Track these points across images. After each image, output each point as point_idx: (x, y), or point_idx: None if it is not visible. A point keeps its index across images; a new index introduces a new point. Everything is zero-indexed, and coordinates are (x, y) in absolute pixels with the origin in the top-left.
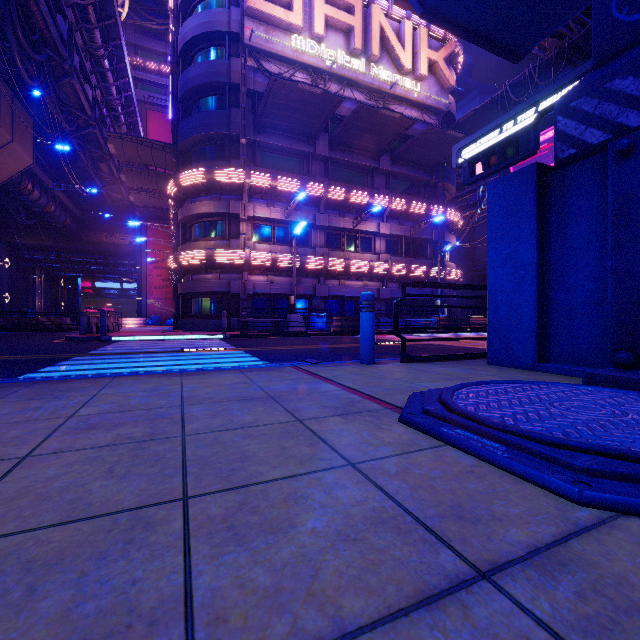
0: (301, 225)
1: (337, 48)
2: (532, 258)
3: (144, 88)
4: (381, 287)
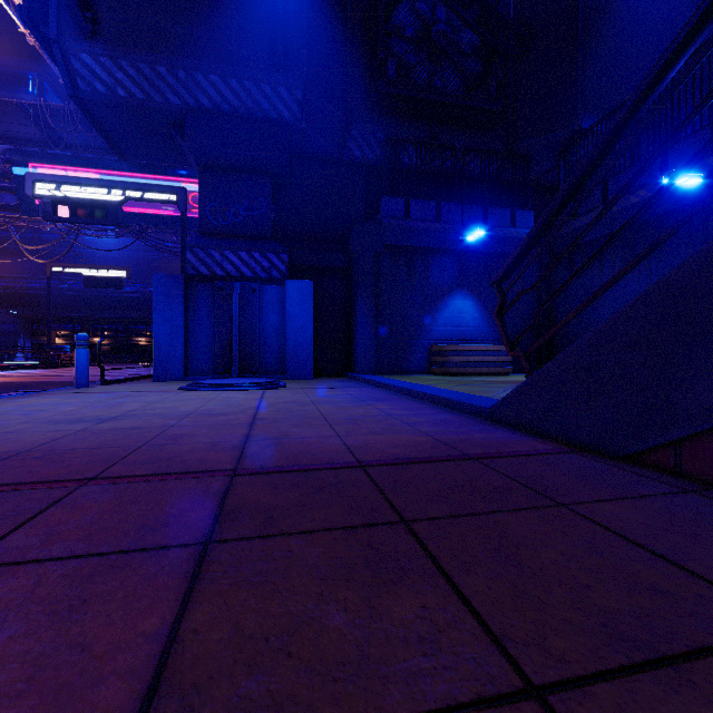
0: None
1: None
2: (182, 323)
3: None
4: None
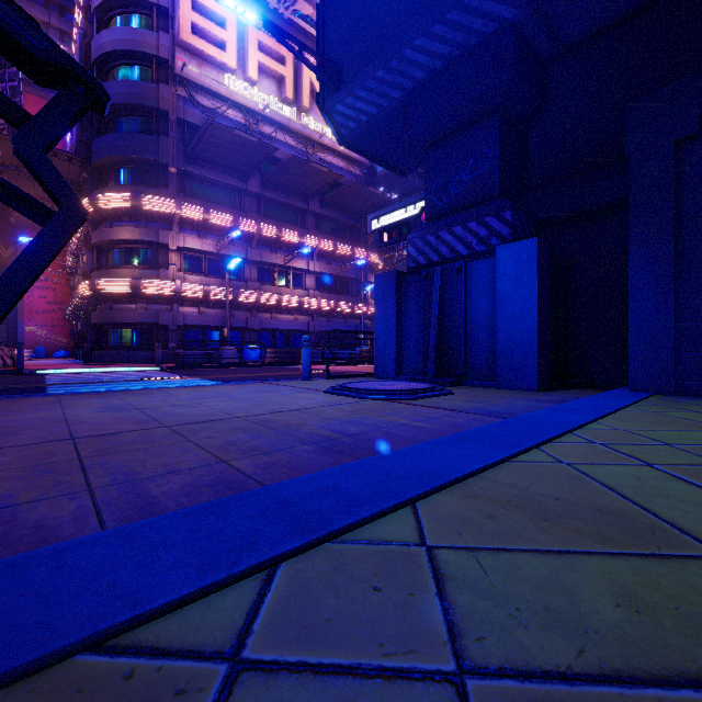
0: (236, 261)
1: (270, 93)
2: (394, 320)
3: None
4: (311, 321)
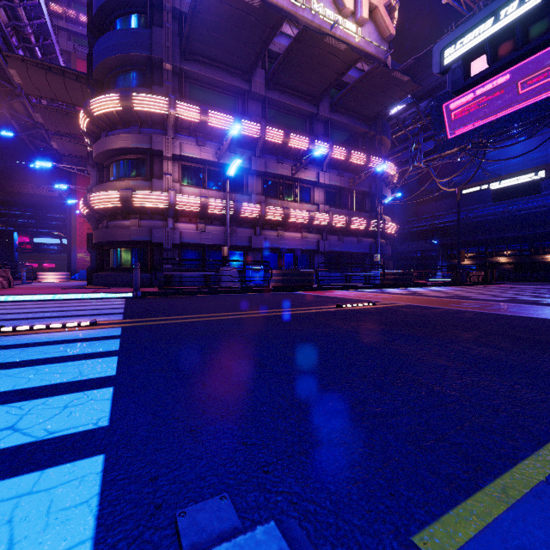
0: (235, 164)
1: None
2: None
3: (77, 41)
4: (320, 239)
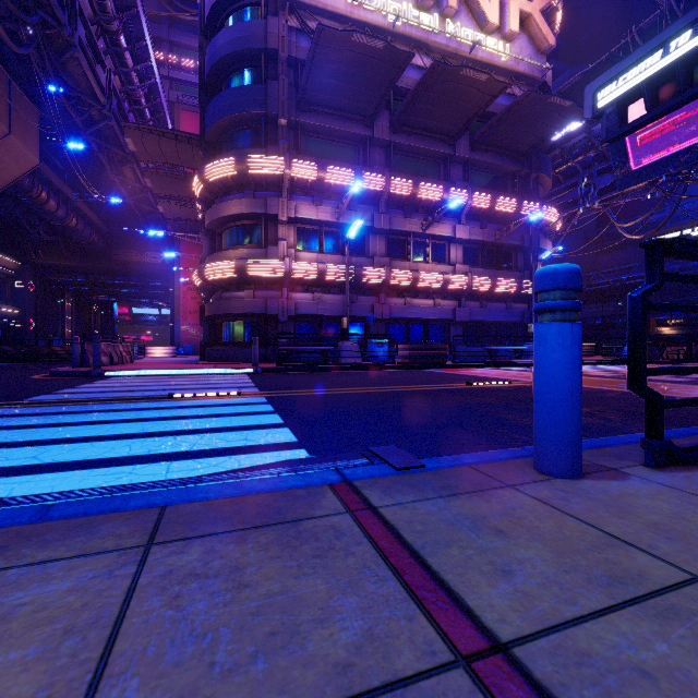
0: (356, 225)
1: None
2: None
3: (180, 89)
4: (457, 307)
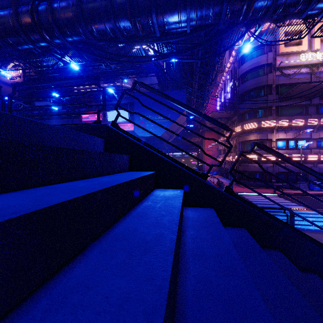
0: (308, 143)
1: None
2: None
3: None
4: None
